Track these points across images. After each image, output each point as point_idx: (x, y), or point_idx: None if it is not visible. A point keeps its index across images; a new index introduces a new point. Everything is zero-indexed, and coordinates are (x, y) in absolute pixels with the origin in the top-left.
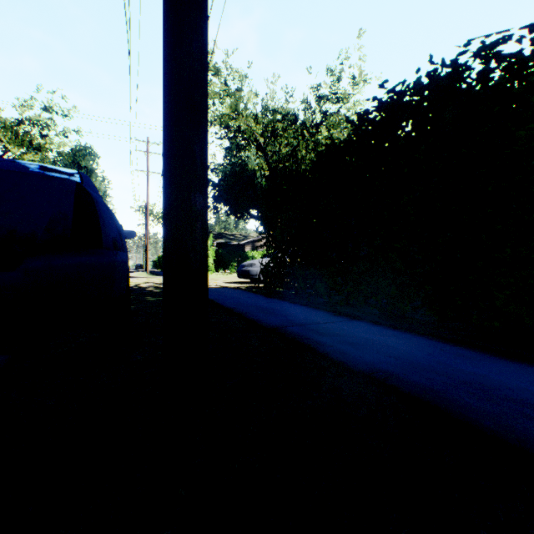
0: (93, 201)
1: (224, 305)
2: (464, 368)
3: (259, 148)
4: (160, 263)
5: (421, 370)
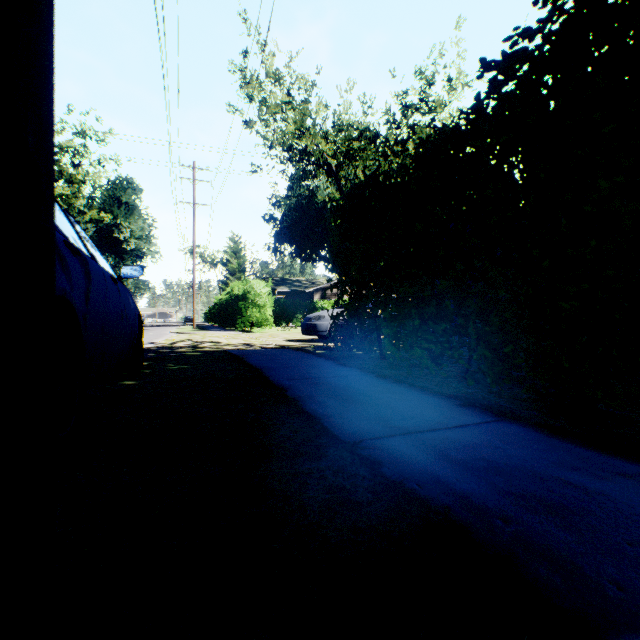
0: None
1: (273, 381)
2: None
3: (329, 174)
4: (212, 315)
5: None
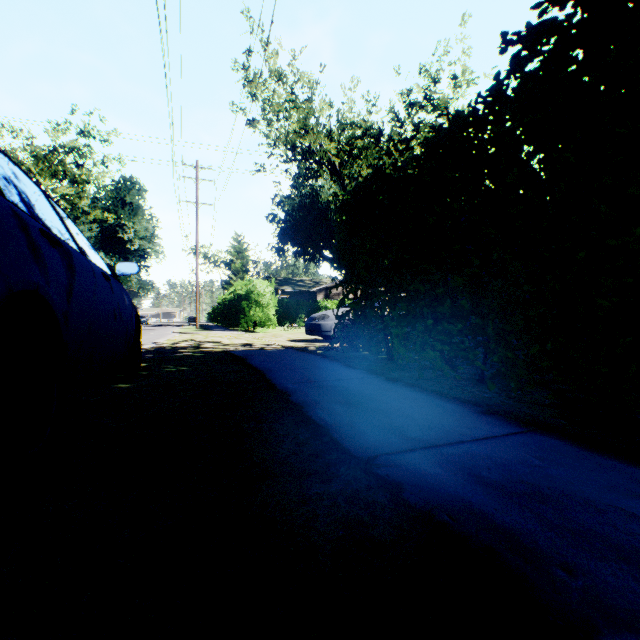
0: None
1: (276, 384)
2: None
3: (333, 173)
4: (215, 315)
5: None
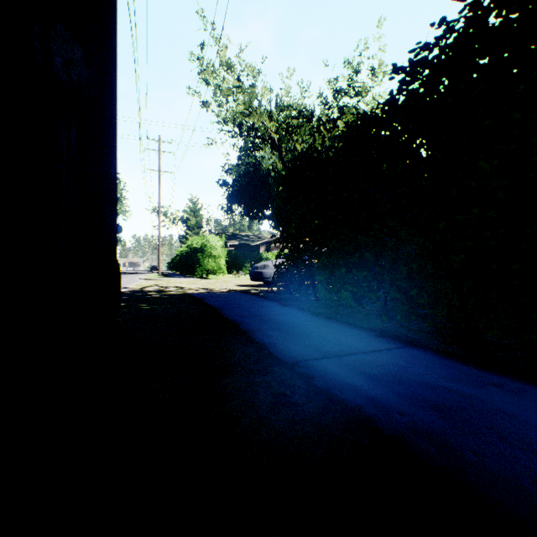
0: None
1: (228, 318)
2: None
3: (273, 146)
4: (174, 264)
5: None
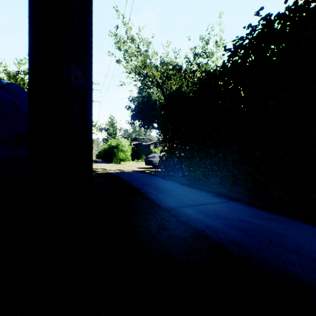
0: None
1: (133, 186)
2: None
3: (158, 86)
4: (100, 155)
5: None
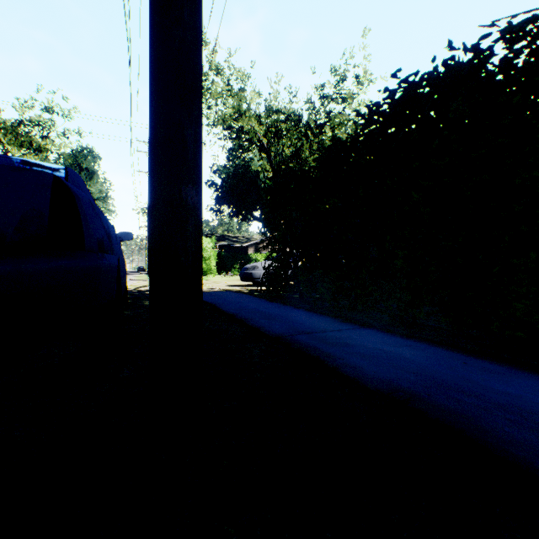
0: (74, 197)
1: (225, 311)
2: (494, 386)
3: (262, 149)
4: None
5: (446, 388)
